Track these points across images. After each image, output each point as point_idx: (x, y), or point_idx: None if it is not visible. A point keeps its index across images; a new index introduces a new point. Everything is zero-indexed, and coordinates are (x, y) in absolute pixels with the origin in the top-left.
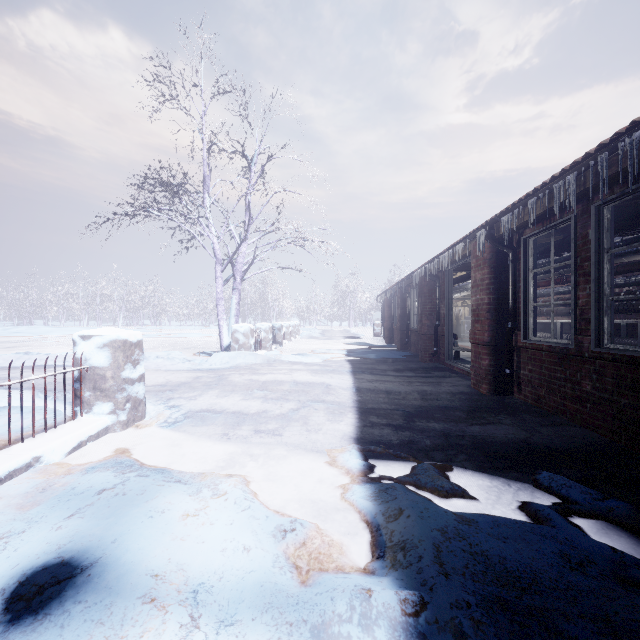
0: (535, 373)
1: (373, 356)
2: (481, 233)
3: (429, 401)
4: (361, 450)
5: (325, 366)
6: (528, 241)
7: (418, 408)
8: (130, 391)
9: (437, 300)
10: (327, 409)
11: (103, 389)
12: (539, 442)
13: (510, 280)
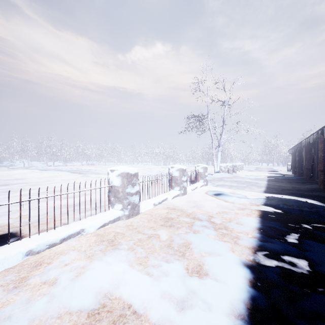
0: None
1: (280, 178)
2: (319, 132)
3: (294, 188)
4: (265, 192)
5: (256, 179)
6: None
7: (288, 189)
8: (206, 178)
9: (312, 154)
10: (256, 186)
11: (201, 177)
12: (322, 195)
13: None
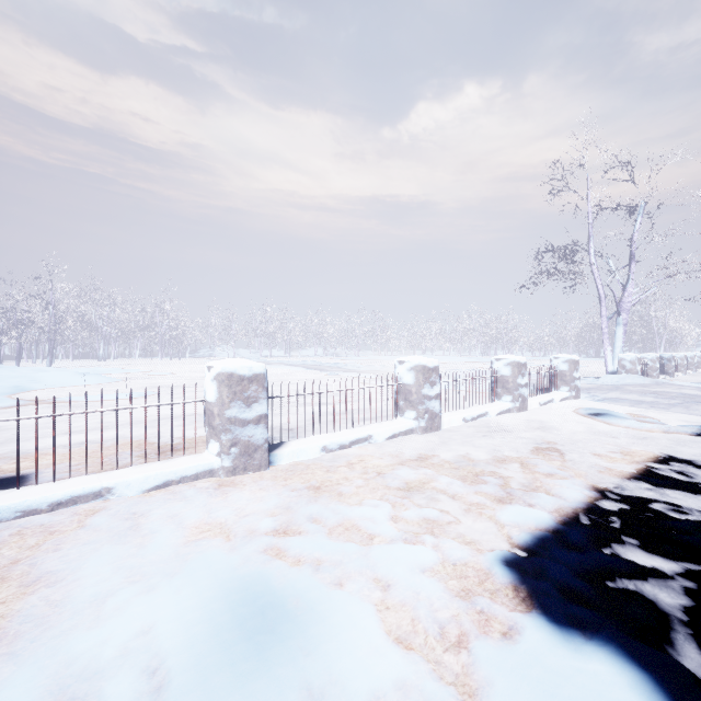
0: None
1: None
2: None
3: None
4: None
5: None
6: None
7: None
8: (575, 383)
9: None
10: None
11: (564, 380)
12: None
13: None
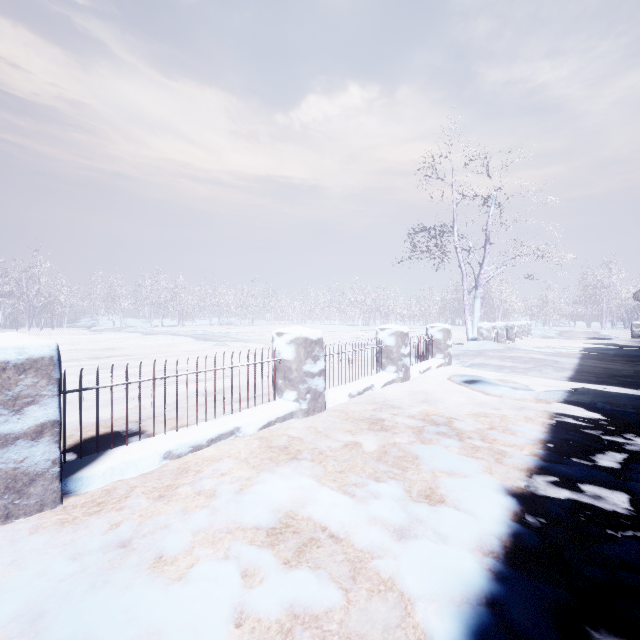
0: None
1: (612, 352)
2: None
3: (639, 374)
4: (571, 380)
5: (556, 353)
6: None
7: (625, 375)
8: (449, 350)
9: None
10: (554, 369)
11: (439, 348)
12: None
13: None
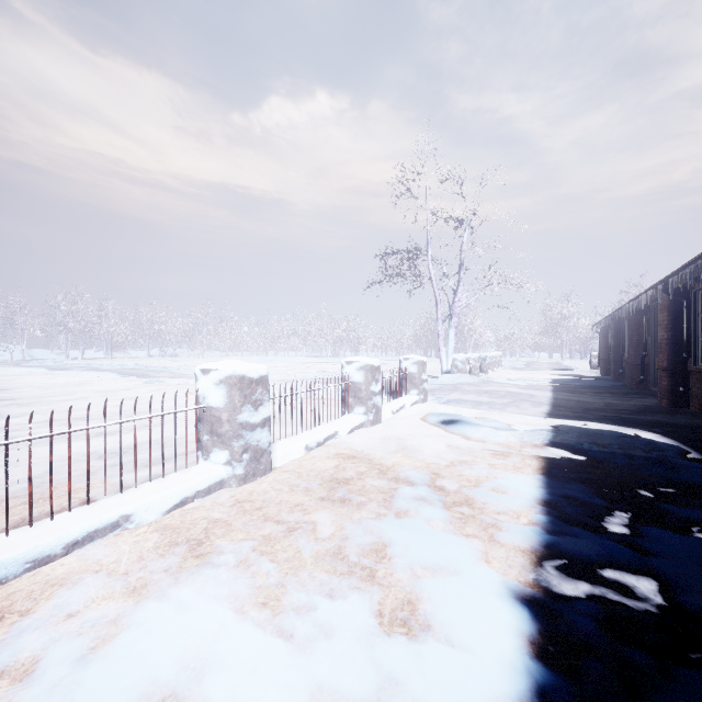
0: (699, 389)
1: (578, 384)
2: (660, 287)
3: (609, 407)
4: (550, 416)
5: (530, 386)
6: (697, 293)
7: (597, 408)
8: (424, 385)
9: (644, 333)
10: (531, 403)
11: (414, 383)
12: (668, 421)
13: (684, 321)
